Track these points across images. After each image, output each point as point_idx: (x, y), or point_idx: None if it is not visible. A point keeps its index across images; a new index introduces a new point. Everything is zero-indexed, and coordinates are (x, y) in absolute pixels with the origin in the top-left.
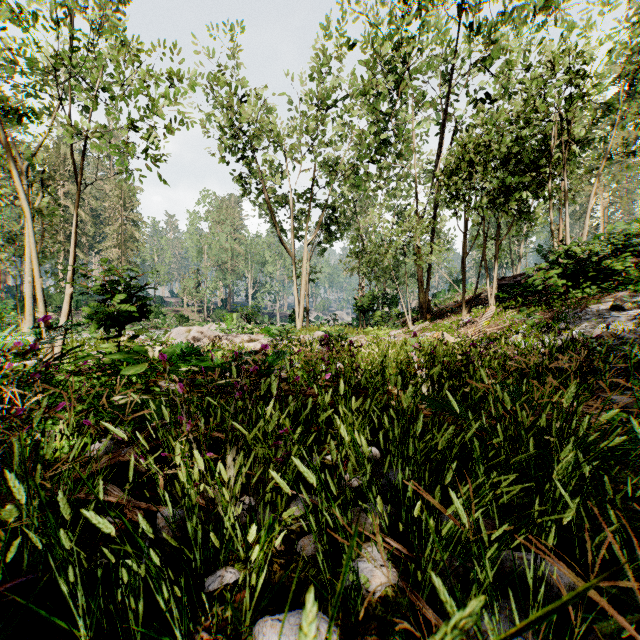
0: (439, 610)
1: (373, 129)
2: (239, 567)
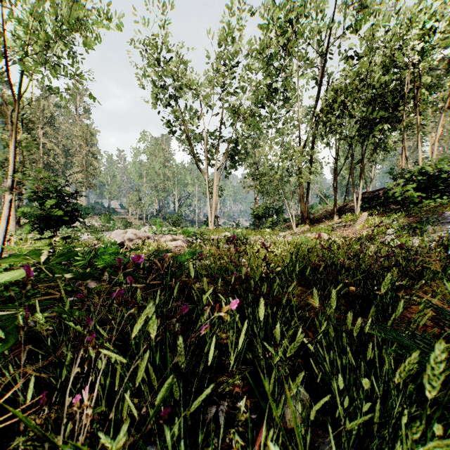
0: None
1: (266, 80)
2: None
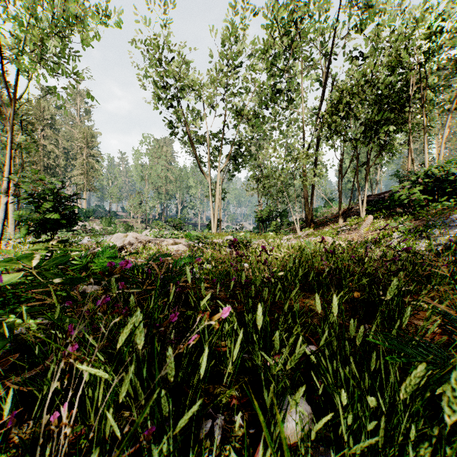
0: None
1: (270, 81)
2: None
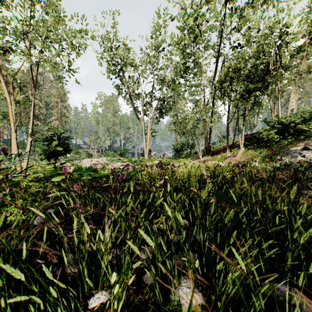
0: None
1: (182, 61)
2: (109, 291)
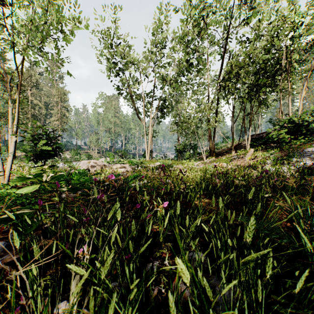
0: None
1: (185, 58)
2: None
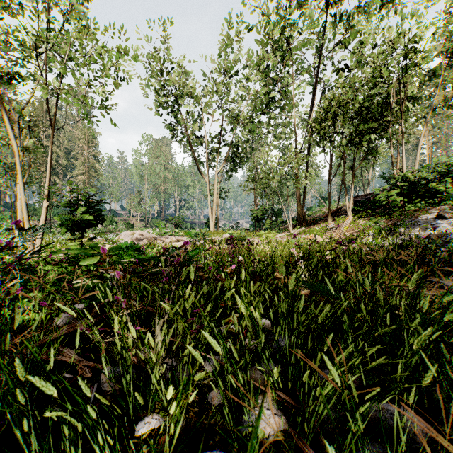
0: (320, 451)
1: (265, 90)
2: (163, 414)
